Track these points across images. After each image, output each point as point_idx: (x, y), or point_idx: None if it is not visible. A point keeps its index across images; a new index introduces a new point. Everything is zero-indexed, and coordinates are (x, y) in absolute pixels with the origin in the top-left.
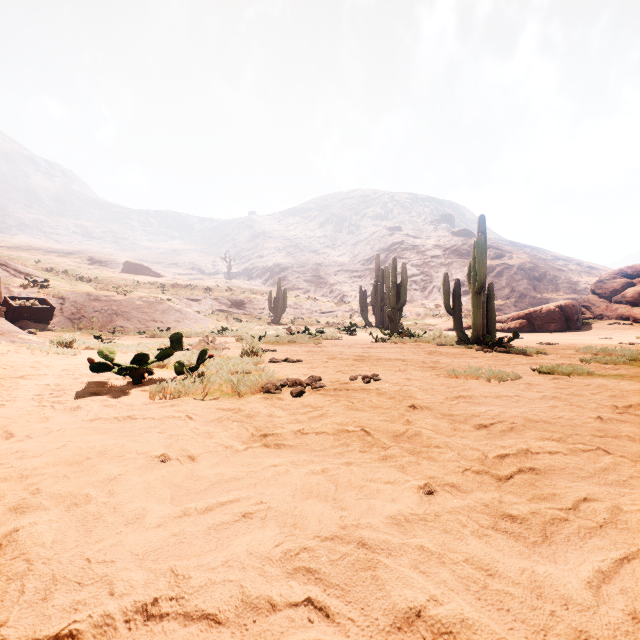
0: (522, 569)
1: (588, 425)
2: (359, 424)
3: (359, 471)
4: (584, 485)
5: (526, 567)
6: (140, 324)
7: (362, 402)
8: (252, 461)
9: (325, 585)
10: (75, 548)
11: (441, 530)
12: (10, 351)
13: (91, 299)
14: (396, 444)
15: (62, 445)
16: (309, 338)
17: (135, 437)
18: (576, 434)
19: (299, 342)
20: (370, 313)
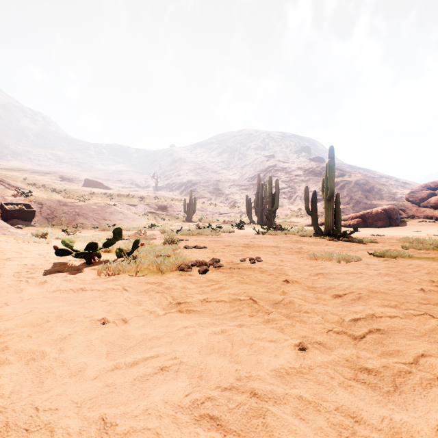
0: (382, 417)
1: (415, 295)
2: (248, 294)
3: (249, 332)
4: (419, 343)
5: (385, 415)
6: (95, 222)
7: (249, 277)
8: (169, 323)
9: (225, 431)
10: (28, 397)
11: (315, 382)
12: (2, 240)
13: (61, 204)
14: (276, 310)
15: (29, 311)
16: (211, 231)
17: (84, 304)
18: (407, 302)
19: (204, 234)
20: (253, 214)
